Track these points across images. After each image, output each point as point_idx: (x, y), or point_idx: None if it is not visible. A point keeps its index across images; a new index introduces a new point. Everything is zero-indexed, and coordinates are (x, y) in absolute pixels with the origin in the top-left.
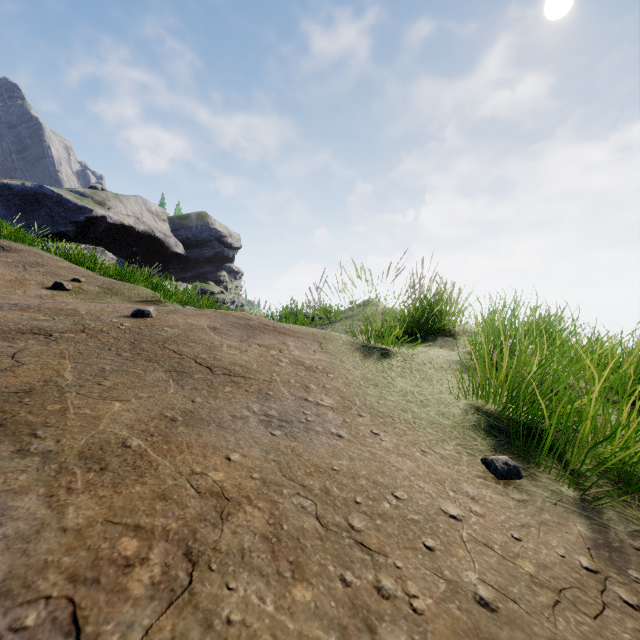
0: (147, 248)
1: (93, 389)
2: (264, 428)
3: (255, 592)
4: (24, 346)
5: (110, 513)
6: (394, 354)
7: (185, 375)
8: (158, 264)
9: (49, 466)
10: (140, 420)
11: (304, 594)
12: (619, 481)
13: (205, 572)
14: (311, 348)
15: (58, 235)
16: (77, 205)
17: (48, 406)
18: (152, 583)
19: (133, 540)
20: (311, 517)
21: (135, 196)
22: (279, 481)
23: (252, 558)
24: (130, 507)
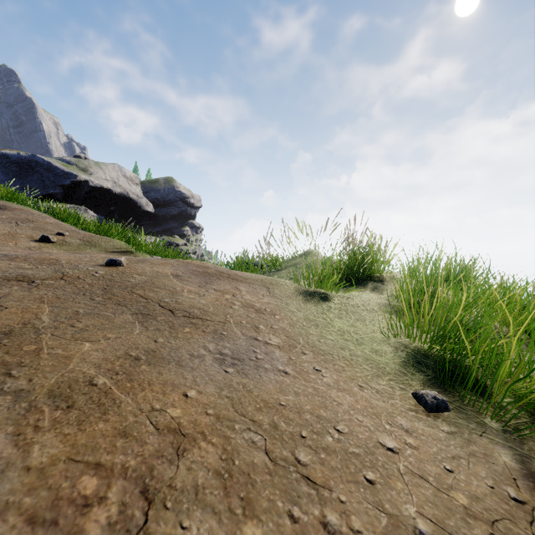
0: (123, 207)
1: (66, 331)
2: (218, 366)
3: (207, 531)
4: (8, 292)
5: (73, 451)
6: (332, 298)
7: (149, 317)
8: (132, 221)
9: (20, 404)
10: (107, 359)
11: (254, 532)
12: (534, 413)
13: (160, 510)
14: (260, 293)
15: (48, 196)
16: (64, 171)
17: (24, 347)
18: (108, 523)
19: (93, 478)
20: (261, 452)
21: (113, 164)
22: (231, 416)
23: (205, 495)
24: (92, 445)
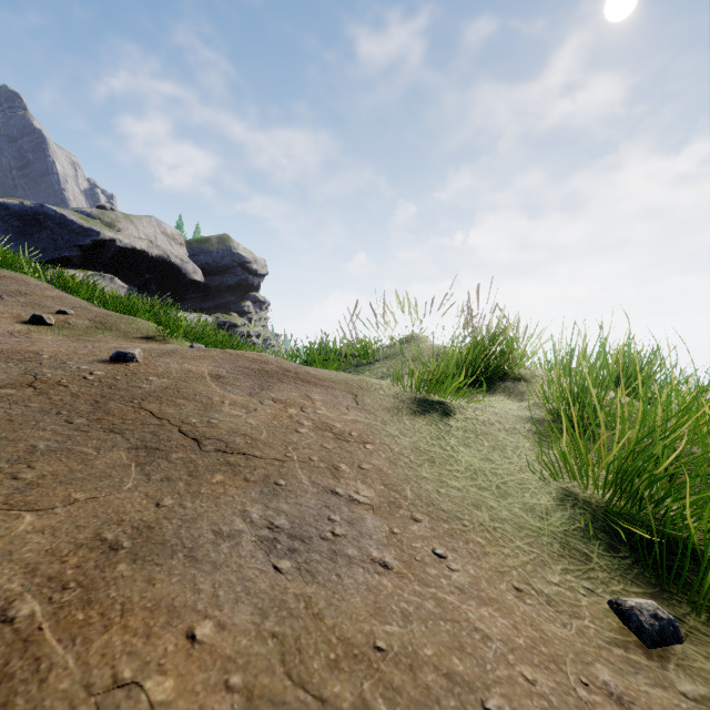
0: (162, 275)
1: None
2: (264, 556)
3: None
4: None
5: None
6: (451, 410)
7: (158, 454)
8: (174, 293)
9: None
10: (55, 552)
11: None
12: None
13: None
14: (343, 403)
15: (61, 260)
16: (82, 227)
17: None
18: None
19: None
20: None
21: (148, 217)
22: (278, 691)
23: None
24: None
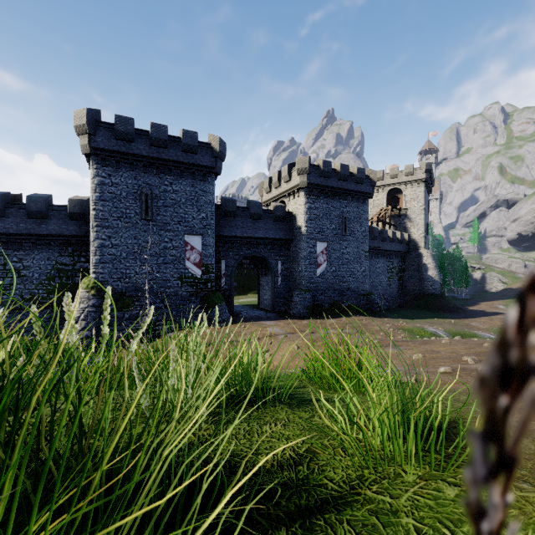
0: None
1: None
2: None
3: None
4: None
5: None
6: None
7: None
8: None
9: None
10: None
11: None
12: None
13: None
14: None
15: None
16: None
17: None
18: None
19: None
20: None
21: None
22: None
23: None
24: None
